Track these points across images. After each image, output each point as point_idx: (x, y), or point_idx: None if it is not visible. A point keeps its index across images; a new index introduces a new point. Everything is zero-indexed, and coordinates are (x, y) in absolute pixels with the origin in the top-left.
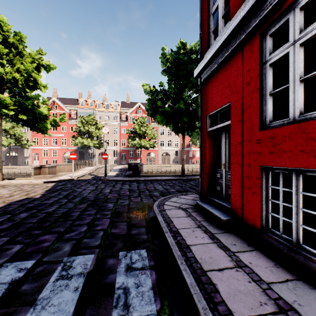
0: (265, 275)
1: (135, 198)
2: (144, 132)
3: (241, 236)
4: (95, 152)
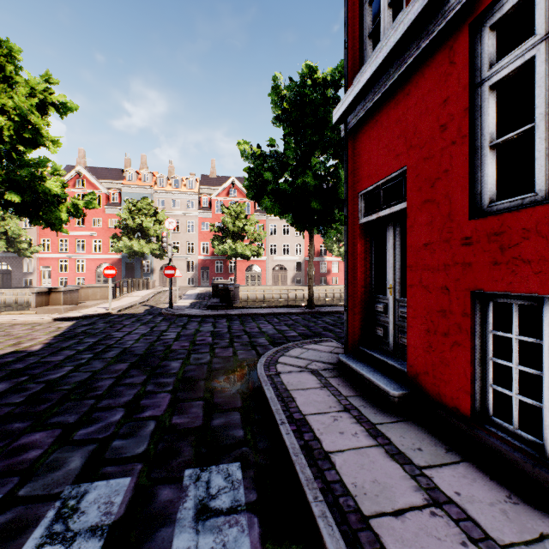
0: (493, 524)
1: (222, 349)
2: (241, 228)
3: (430, 429)
4: (153, 265)
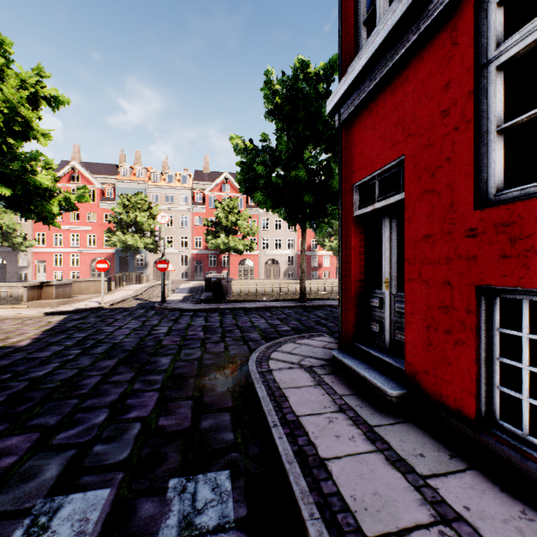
0: None
1: (213, 344)
2: (234, 223)
3: (431, 431)
4: (147, 259)
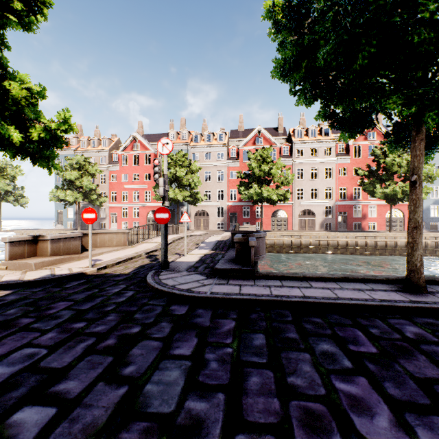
0: None
1: None
2: (267, 172)
3: None
4: (189, 211)
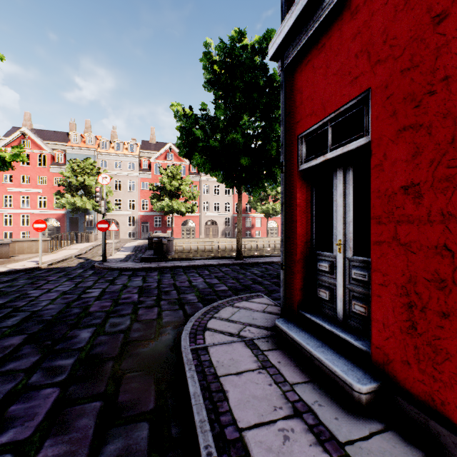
0: None
1: (146, 310)
2: (177, 188)
3: (422, 450)
4: (97, 220)
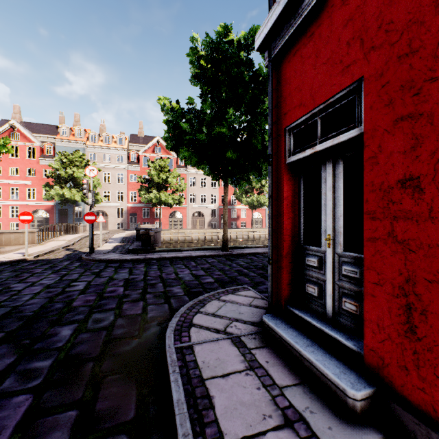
0: None
1: (131, 304)
2: (165, 180)
3: None
4: (86, 211)
